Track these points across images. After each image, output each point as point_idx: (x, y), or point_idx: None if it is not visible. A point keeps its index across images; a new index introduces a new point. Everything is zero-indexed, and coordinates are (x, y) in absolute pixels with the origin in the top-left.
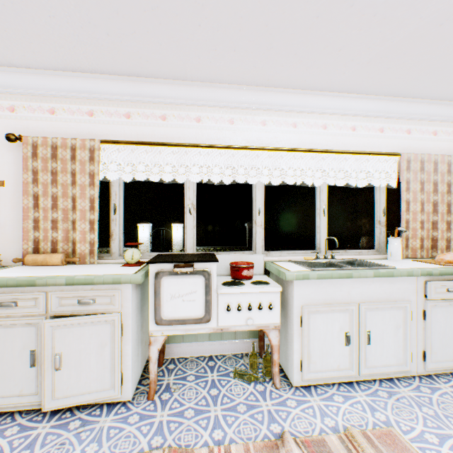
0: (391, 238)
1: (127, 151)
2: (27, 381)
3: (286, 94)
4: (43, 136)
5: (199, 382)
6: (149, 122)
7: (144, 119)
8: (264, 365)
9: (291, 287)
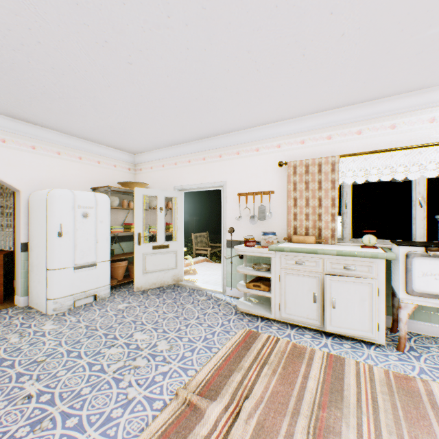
0: None
1: (357, 160)
2: (310, 311)
3: None
4: (299, 160)
5: None
6: (378, 133)
7: (372, 132)
8: None
9: None
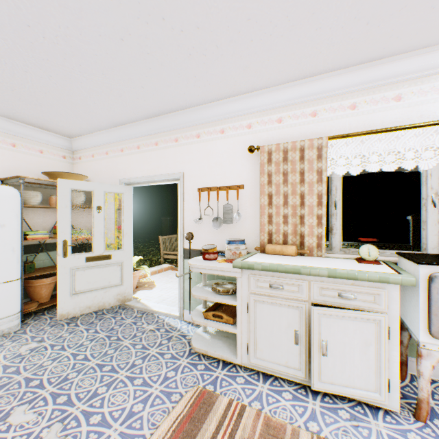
0: None
1: (351, 144)
2: (290, 356)
3: None
4: (275, 144)
5: None
6: (378, 107)
7: (371, 106)
8: None
9: None
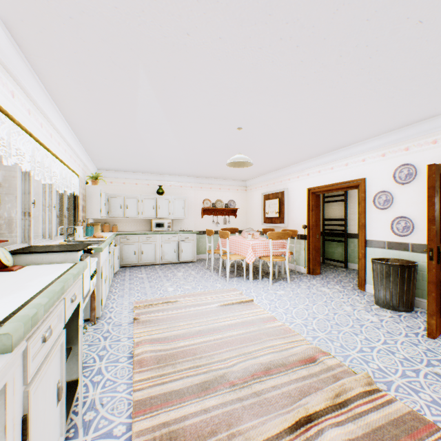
0: (80, 226)
1: None
2: (56, 431)
3: (57, 112)
4: None
5: None
6: None
7: None
8: None
9: (97, 256)
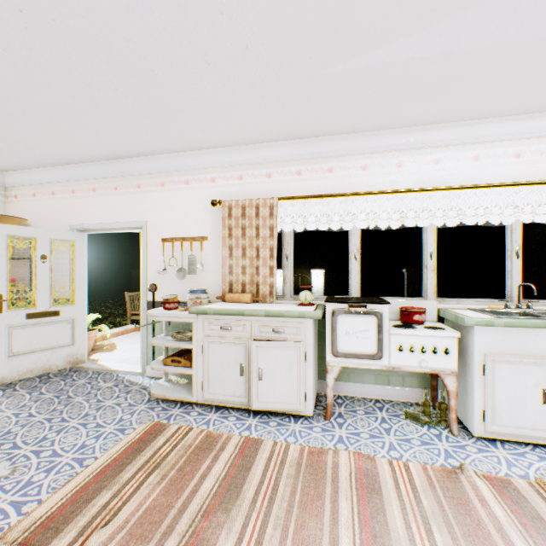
0: None
1: (297, 205)
2: (238, 386)
3: (464, 127)
4: (235, 200)
5: (369, 416)
6: (317, 176)
7: (312, 174)
8: (437, 415)
9: (470, 333)
